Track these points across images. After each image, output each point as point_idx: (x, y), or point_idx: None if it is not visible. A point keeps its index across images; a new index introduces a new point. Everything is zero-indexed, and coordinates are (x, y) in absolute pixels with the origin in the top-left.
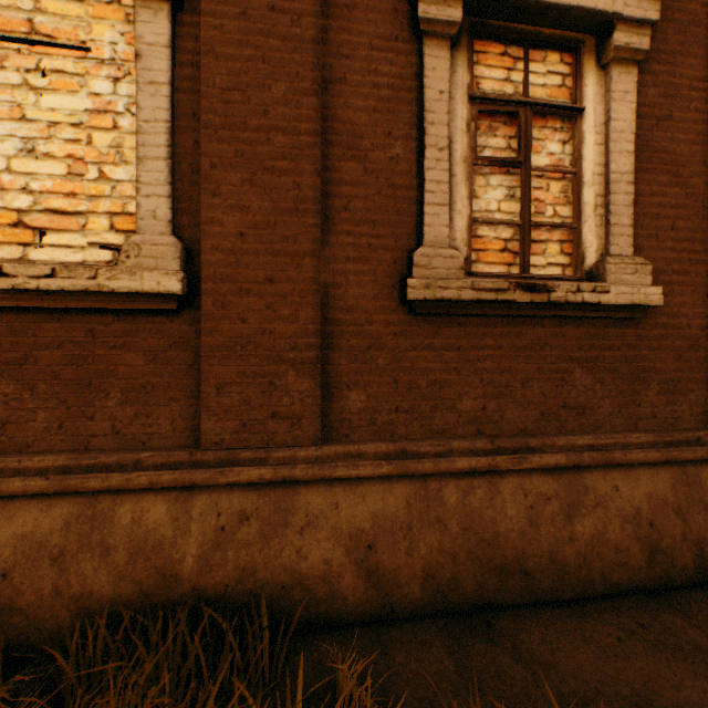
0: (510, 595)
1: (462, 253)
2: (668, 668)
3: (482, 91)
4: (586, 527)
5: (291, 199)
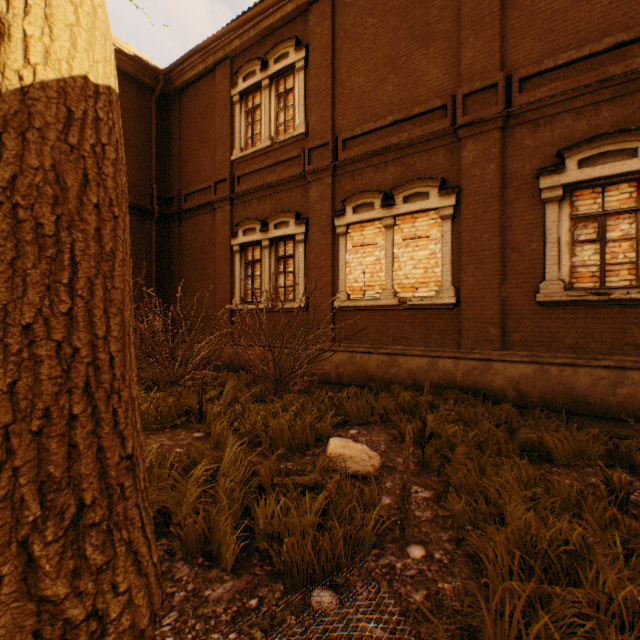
0: (579, 410)
1: (566, 281)
2: (635, 432)
3: (580, 210)
4: (623, 391)
5: (490, 271)
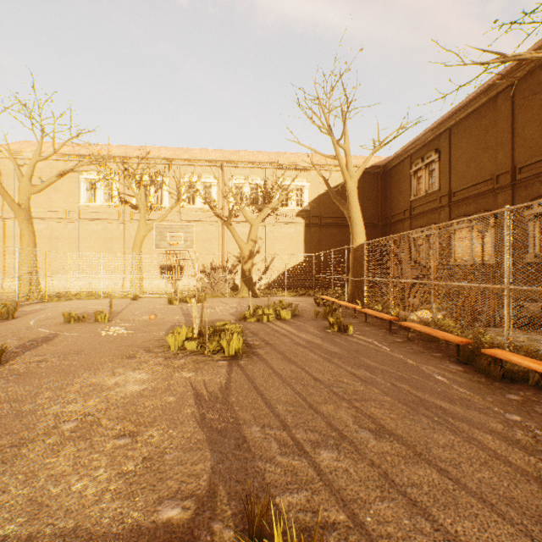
0: None
1: (537, 254)
2: None
3: None
4: None
5: None
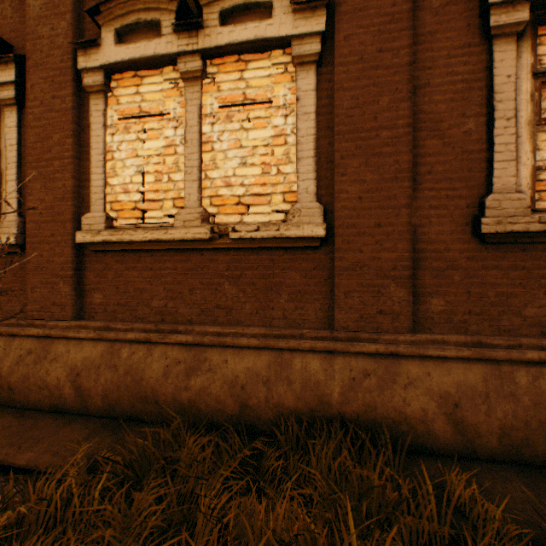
0: None
1: (526, 195)
2: None
3: (543, 65)
4: None
5: (392, 171)
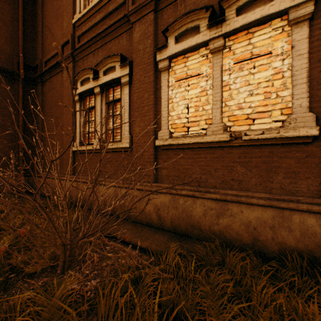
0: None
1: None
2: None
3: None
4: None
5: None
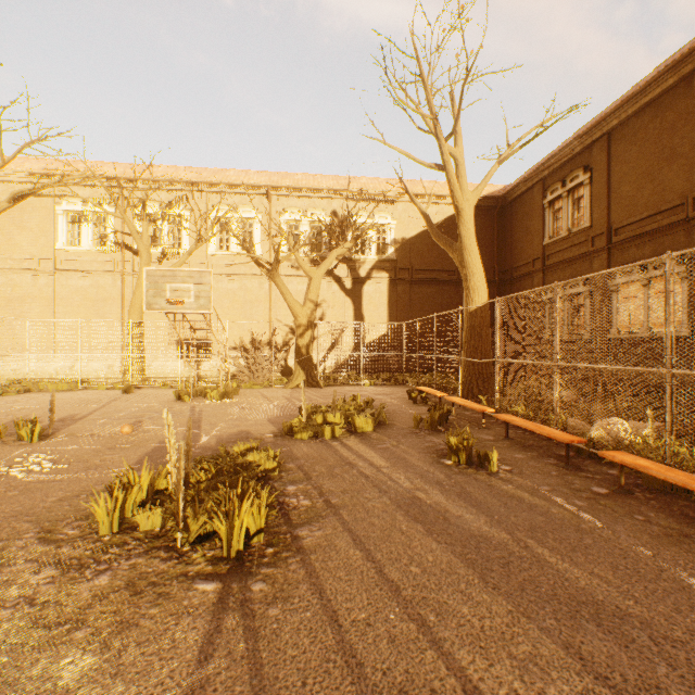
0: None
1: None
2: None
3: None
4: None
5: None
